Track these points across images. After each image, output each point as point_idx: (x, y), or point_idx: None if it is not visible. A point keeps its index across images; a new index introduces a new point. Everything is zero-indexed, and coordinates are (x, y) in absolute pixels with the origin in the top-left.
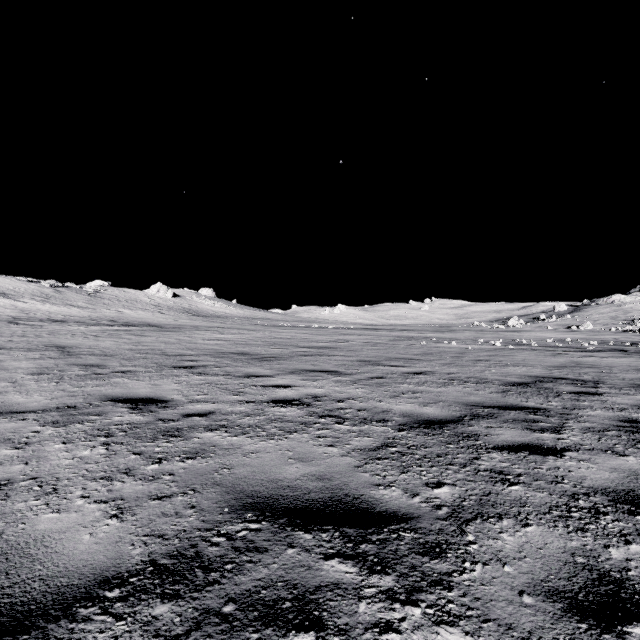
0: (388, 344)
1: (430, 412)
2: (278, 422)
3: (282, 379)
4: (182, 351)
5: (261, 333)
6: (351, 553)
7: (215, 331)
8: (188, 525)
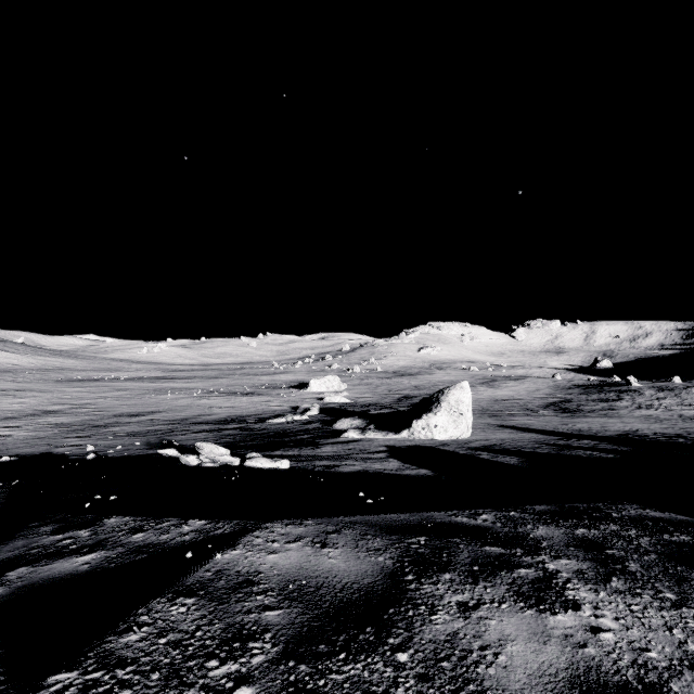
0: (129, 398)
1: (87, 422)
2: (47, 427)
3: (53, 419)
4: (4, 412)
5: (51, 395)
6: (51, 432)
7: (15, 396)
8: (32, 433)
